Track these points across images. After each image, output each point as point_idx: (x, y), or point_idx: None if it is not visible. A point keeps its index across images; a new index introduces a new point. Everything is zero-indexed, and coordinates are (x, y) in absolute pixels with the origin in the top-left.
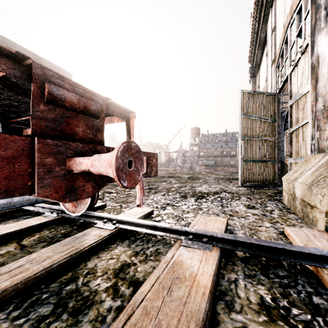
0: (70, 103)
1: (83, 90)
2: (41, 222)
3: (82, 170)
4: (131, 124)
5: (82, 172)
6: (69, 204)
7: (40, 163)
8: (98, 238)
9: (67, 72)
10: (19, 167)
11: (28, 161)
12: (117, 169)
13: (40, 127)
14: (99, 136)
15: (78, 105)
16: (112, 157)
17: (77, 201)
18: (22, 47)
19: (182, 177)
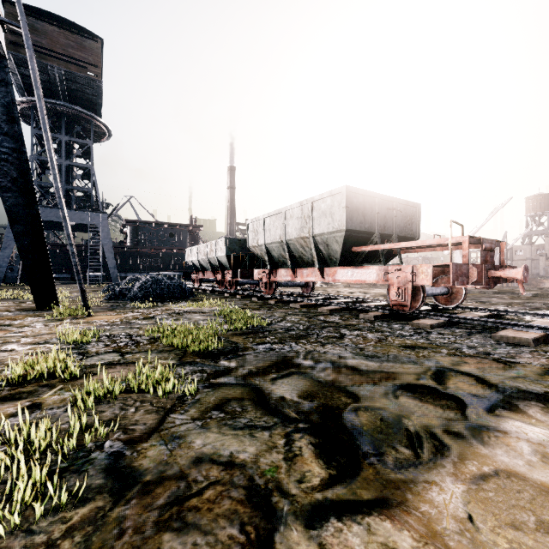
0: (488, 248)
1: (490, 241)
2: (429, 308)
3: (495, 276)
4: (502, 249)
5: (491, 277)
6: (442, 300)
7: (484, 273)
8: (485, 314)
9: (419, 204)
10: (480, 275)
11: (481, 273)
12: (522, 276)
13: (481, 260)
14: (492, 260)
15: (489, 248)
16: (520, 271)
17: (450, 298)
18: (402, 200)
19: (519, 293)
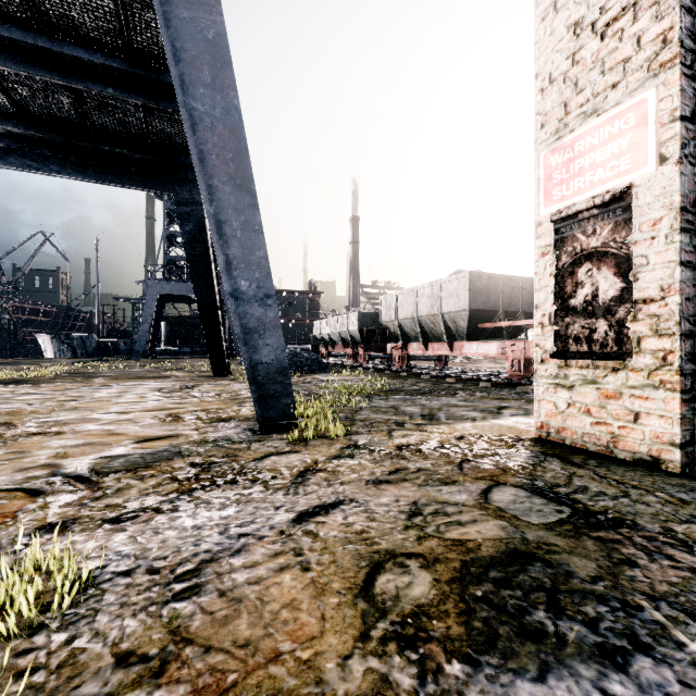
0: None
1: None
2: None
3: None
4: None
5: None
6: None
7: None
8: None
9: None
10: None
11: None
12: None
13: None
14: None
15: None
16: None
17: None
18: (529, 278)
19: None
